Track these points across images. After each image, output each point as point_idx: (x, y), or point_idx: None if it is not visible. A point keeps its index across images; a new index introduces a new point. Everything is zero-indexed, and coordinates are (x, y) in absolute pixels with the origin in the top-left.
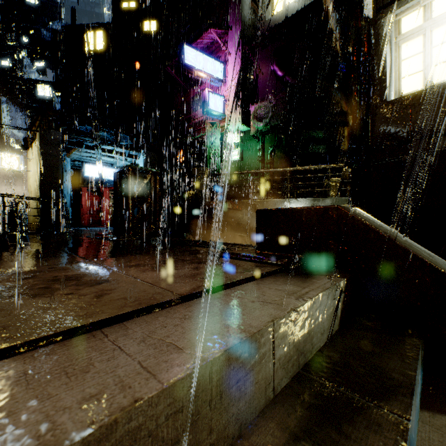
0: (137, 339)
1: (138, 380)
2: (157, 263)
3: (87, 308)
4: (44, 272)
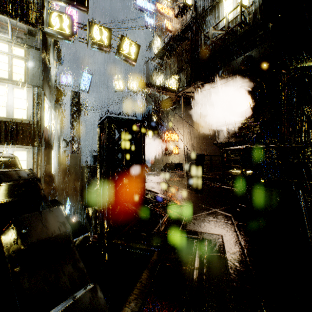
0: None
1: None
2: None
3: None
4: None
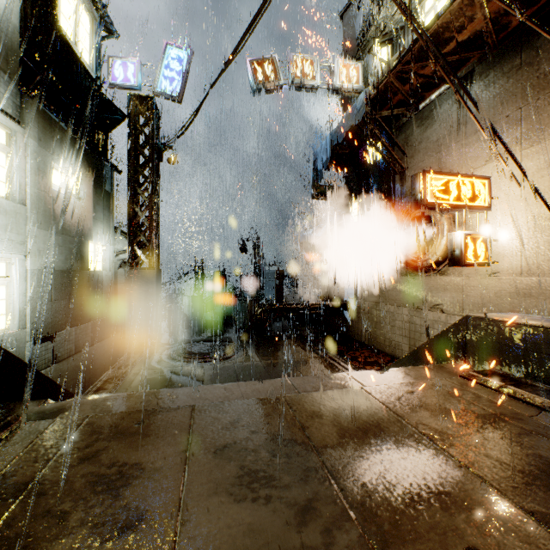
0: (234, 394)
1: (243, 384)
2: (70, 530)
3: (248, 409)
4: (290, 543)
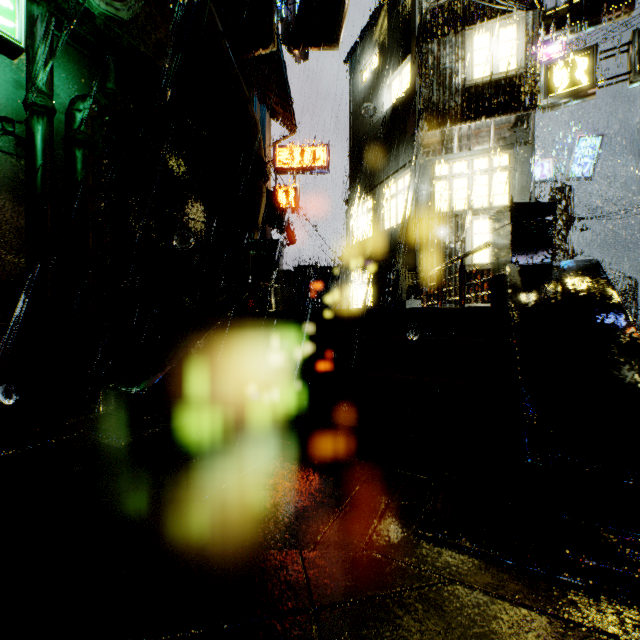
0: None
1: None
2: None
3: None
4: None
